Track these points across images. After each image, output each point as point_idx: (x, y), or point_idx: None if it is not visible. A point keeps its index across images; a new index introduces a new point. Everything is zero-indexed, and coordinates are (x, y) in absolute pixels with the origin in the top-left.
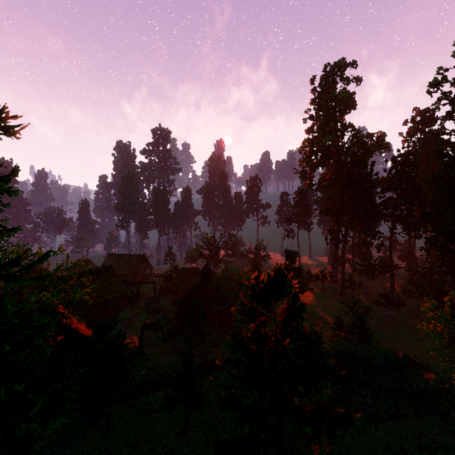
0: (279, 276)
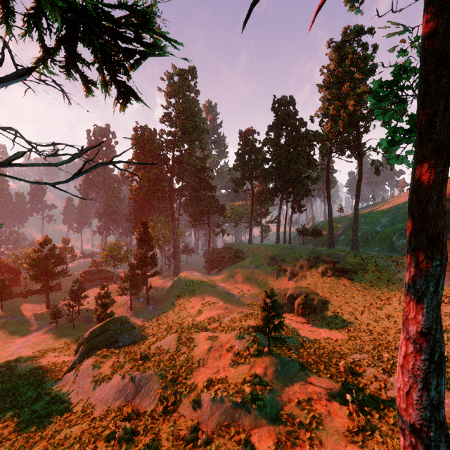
0: (47, 238)
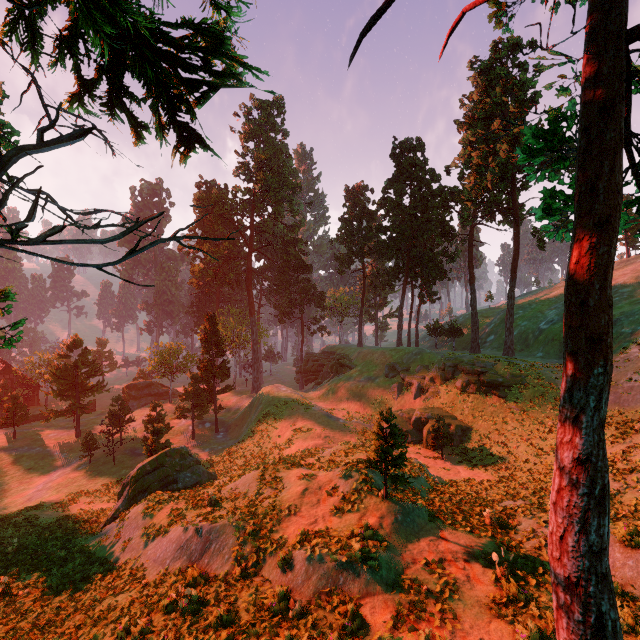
0: (77, 338)
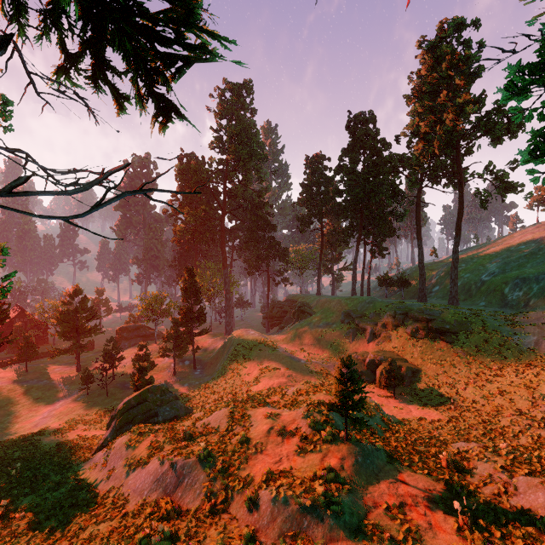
0: (77, 288)
